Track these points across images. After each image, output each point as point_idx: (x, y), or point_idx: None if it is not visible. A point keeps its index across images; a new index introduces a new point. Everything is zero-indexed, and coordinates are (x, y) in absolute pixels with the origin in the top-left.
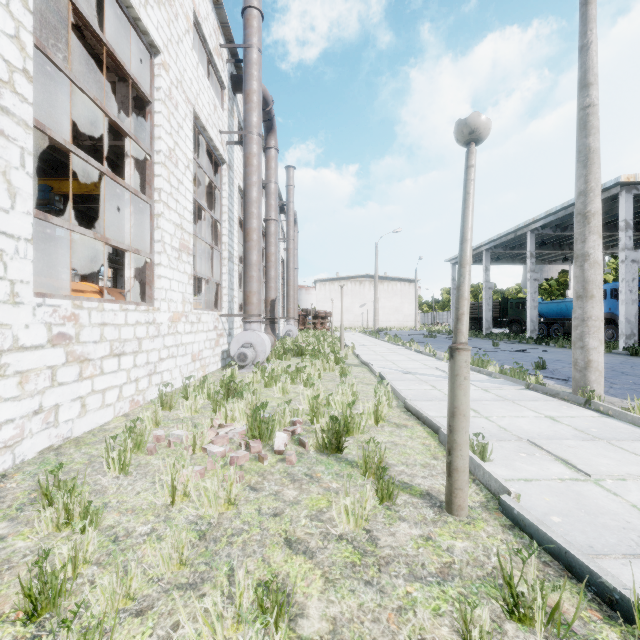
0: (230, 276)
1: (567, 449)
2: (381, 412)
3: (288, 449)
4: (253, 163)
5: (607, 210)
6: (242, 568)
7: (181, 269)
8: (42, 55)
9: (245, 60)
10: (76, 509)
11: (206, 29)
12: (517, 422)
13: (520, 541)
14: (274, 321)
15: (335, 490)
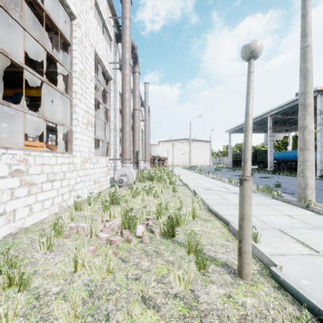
0: (115, 138)
1: (302, 235)
2: (196, 212)
3: (144, 235)
4: (126, 79)
5: None
6: (114, 319)
7: (88, 134)
8: (6, 13)
9: (122, 25)
10: (16, 276)
11: (101, 8)
12: (270, 218)
13: (286, 298)
14: (138, 162)
15: (171, 262)
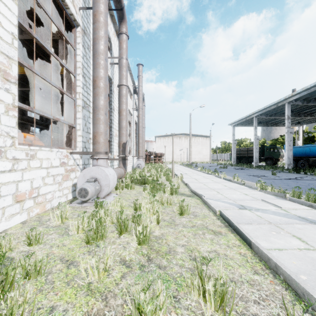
0: (85, 121)
1: None
2: None
3: None
4: (99, 19)
5: None
6: None
7: None
8: None
9: None
10: None
11: None
12: None
13: None
14: (125, 158)
15: None
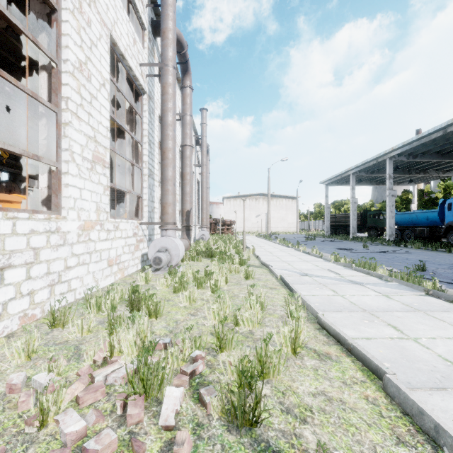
0: (150, 190)
1: None
2: (298, 338)
3: (182, 412)
4: (168, 91)
5: (451, 141)
6: None
7: (95, 180)
8: None
9: (162, 2)
10: None
11: None
12: None
13: None
14: (189, 228)
15: None
